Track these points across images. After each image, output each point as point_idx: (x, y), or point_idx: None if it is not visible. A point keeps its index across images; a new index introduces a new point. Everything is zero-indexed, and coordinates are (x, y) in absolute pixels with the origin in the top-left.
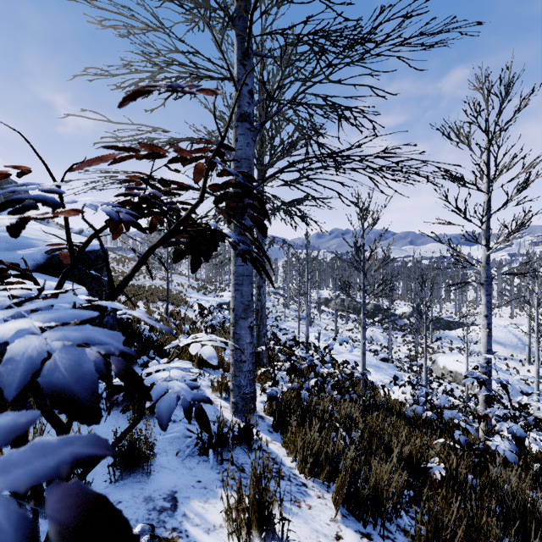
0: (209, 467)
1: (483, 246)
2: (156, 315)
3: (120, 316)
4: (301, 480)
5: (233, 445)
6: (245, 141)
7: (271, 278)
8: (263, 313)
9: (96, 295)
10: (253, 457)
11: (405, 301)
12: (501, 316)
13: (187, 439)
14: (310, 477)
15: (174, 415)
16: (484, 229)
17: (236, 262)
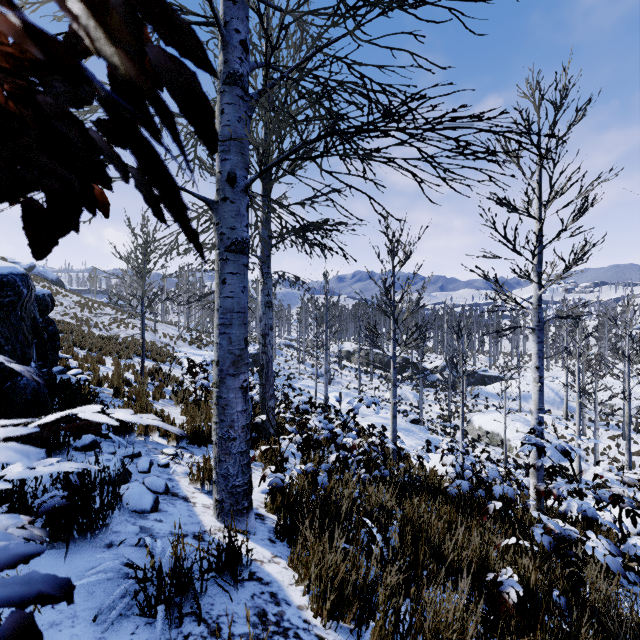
0: (154, 639)
1: (534, 284)
2: (128, 375)
3: (74, 376)
4: (315, 632)
5: (202, 586)
6: (235, 113)
7: (175, 187)
8: (270, 369)
9: (6, 344)
10: (240, 598)
11: (436, 354)
12: None
13: (125, 579)
14: (330, 621)
15: (113, 533)
16: (536, 263)
17: (222, 291)
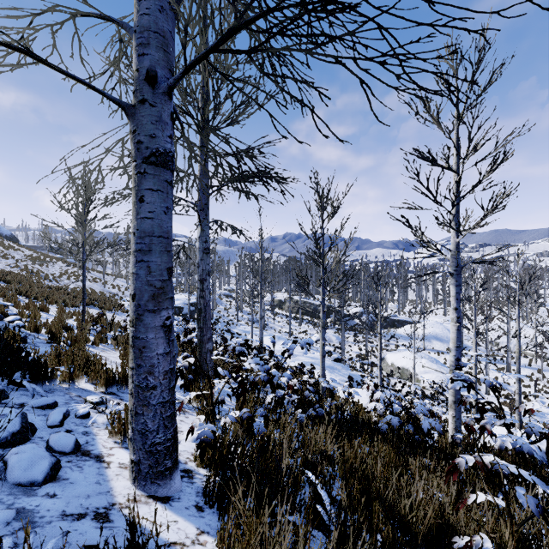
0: None
1: (452, 232)
2: (72, 321)
3: (11, 323)
4: None
5: None
6: (155, 1)
7: None
8: (207, 313)
9: None
10: None
11: (354, 302)
12: (437, 314)
13: None
14: None
15: None
16: (454, 213)
17: (139, 211)
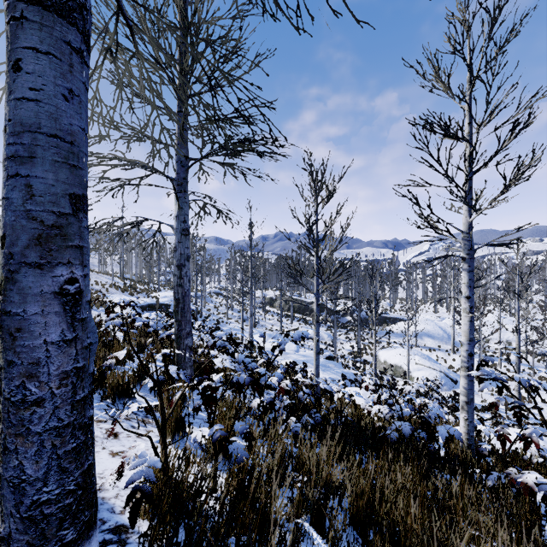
0: None
1: (464, 211)
2: None
3: None
4: None
5: None
6: None
7: None
8: (186, 304)
9: None
10: None
11: (346, 300)
12: (427, 311)
13: None
14: None
15: None
16: (466, 190)
17: (12, 87)
